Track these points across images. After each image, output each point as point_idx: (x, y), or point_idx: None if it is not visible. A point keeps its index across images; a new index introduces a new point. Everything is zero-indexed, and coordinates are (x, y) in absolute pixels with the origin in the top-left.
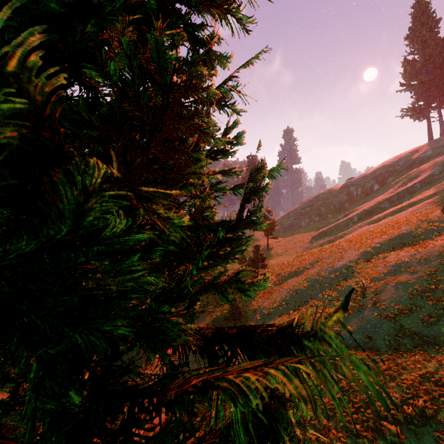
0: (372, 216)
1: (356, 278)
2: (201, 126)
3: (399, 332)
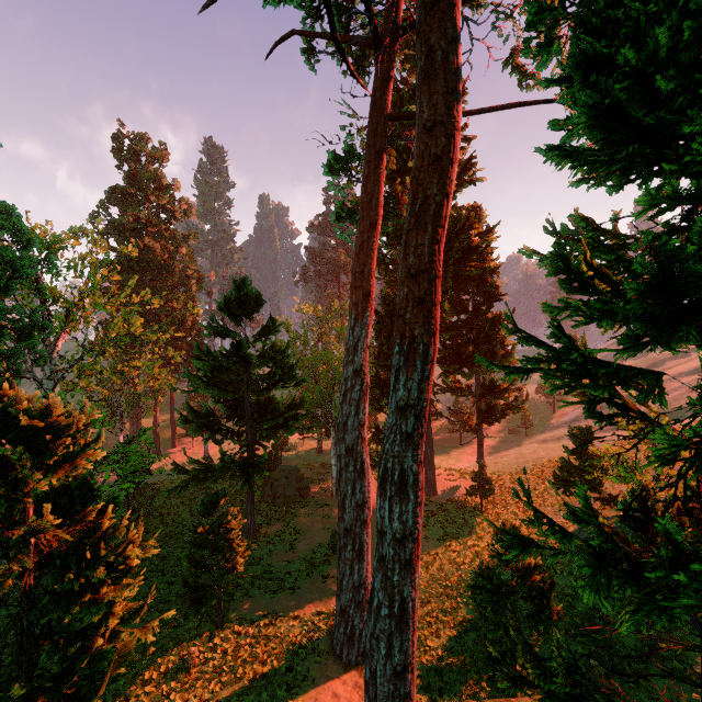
0: None
1: None
2: (505, 342)
3: None
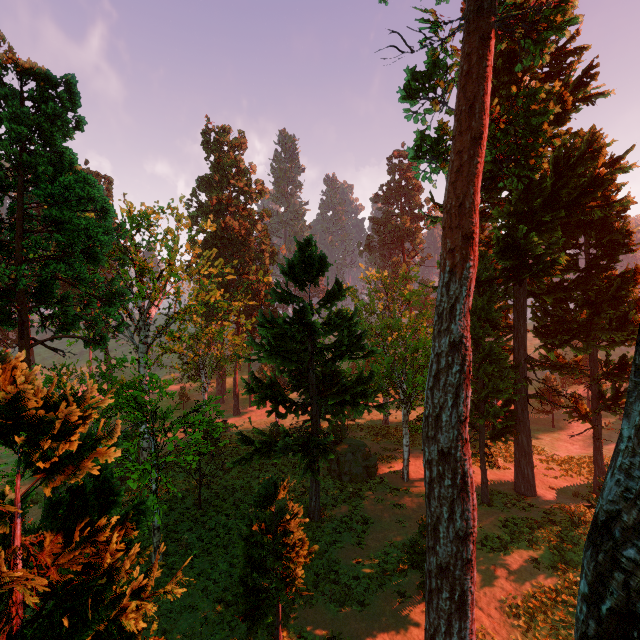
0: None
1: None
2: None
3: None
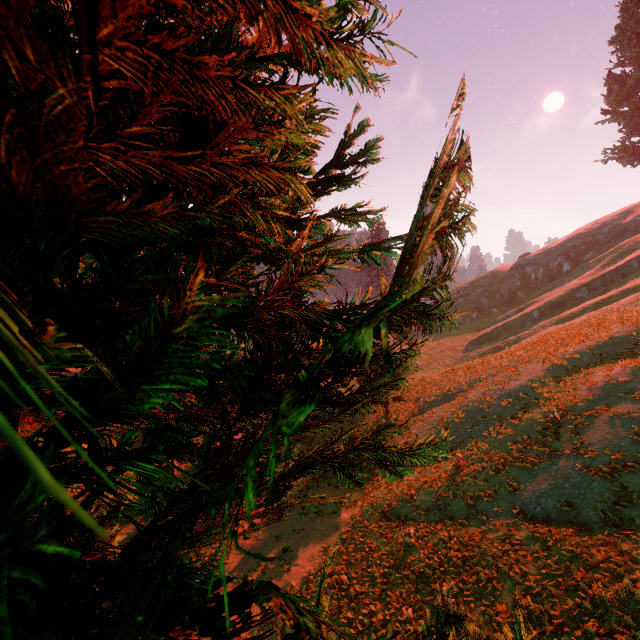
0: (561, 311)
1: (543, 407)
2: None
3: (620, 498)
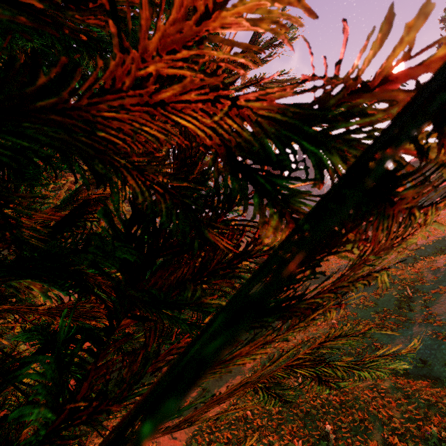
0: None
1: (398, 286)
2: None
3: None
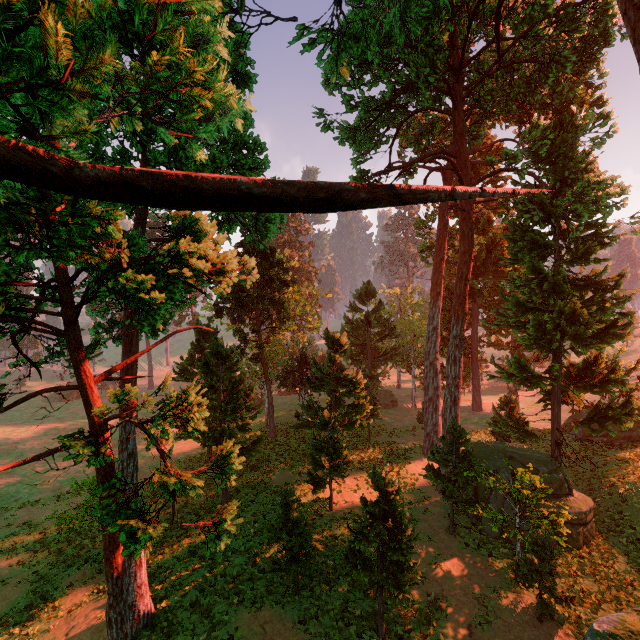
0: None
1: None
2: None
3: None
